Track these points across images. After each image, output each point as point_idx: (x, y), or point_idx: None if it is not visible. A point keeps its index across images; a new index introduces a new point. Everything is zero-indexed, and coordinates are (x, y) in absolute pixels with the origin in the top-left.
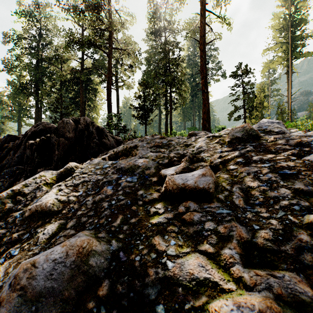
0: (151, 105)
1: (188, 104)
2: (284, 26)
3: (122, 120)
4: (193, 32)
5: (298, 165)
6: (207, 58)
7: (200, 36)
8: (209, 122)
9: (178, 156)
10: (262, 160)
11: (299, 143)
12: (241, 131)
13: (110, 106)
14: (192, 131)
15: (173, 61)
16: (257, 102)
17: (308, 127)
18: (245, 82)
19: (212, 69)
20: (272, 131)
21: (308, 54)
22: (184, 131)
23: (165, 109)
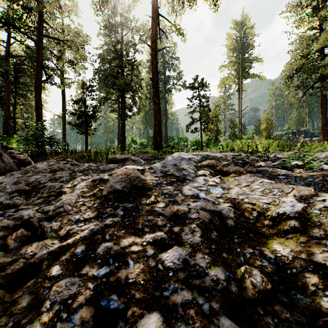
0: (93, 112)
1: (151, 112)
2: (236, 47)
3: (46, 129)
4: (148, 35)
5: (139, 281)
6: (168, 66)
7: (151, 41)
8: (160, 135)
9: (19, 223)
10: (107, 254)
11: (175, 214)
12: (123, 180)
13: (39, 109)
14: (114, 156)
15: (126, 63)
16: (212, 116)
17: (243, 149)
18: (200, 96)
19: (174, 78)
20: (174, 175)
21: (254, 75)
22: (145, 140)
23: (118, 116)
